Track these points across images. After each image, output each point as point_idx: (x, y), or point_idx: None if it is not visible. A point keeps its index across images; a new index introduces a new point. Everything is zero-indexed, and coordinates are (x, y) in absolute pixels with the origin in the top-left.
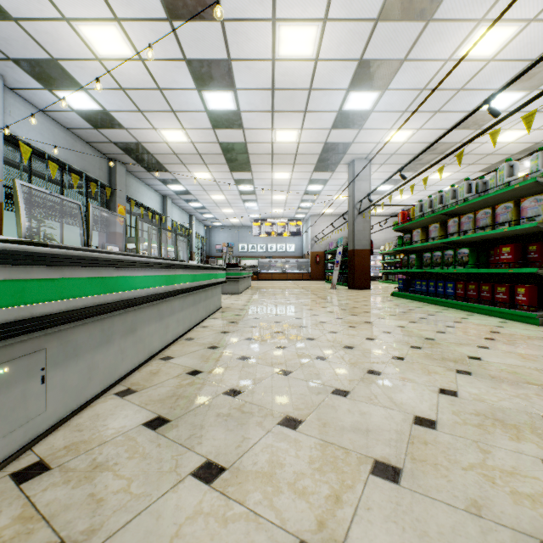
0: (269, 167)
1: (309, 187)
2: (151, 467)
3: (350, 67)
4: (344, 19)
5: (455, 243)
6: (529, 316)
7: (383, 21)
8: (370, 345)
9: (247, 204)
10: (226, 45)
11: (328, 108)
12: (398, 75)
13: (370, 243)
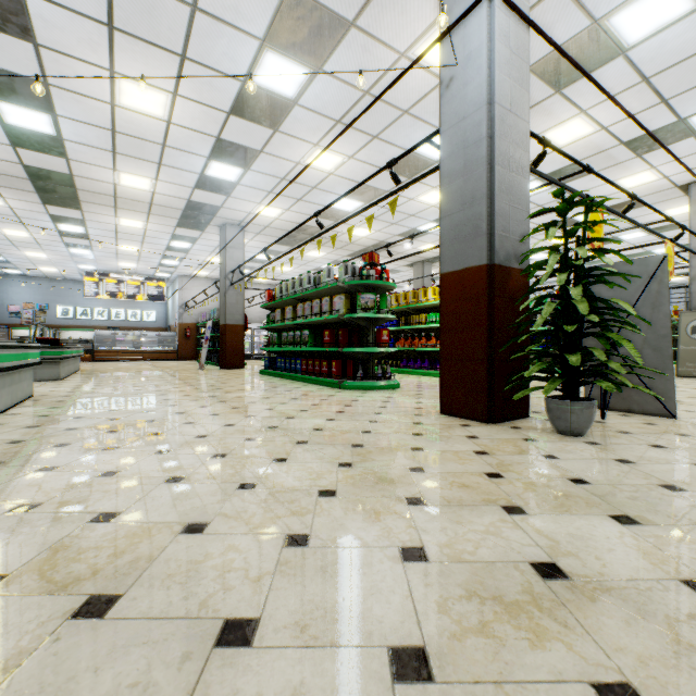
0: (111, 210)
1: (173, 243)
2: (1, 474)
3: (209, 140)
4: (197, 101)
5: (304, 325)
6: (335, 383)
7: (235, 116)
8: (200, 410)
9: (74, 249)
10: (41, 68)
11: (189, 168)
12: (258, 161)
13: (244, 318)
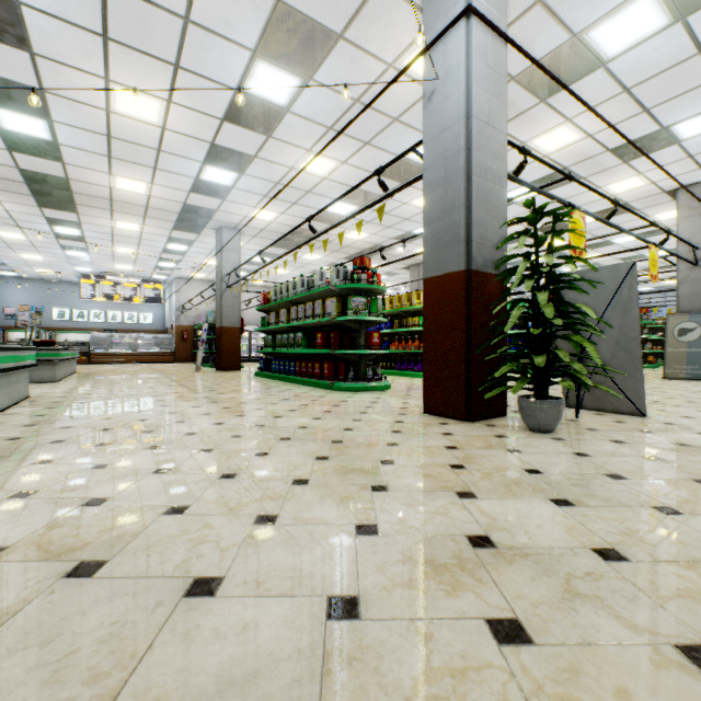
0: (107, 213)
1: (169, 246)
2: (1, 467)
3: (203, 146)
4: (191, 108)
5: (298, 328)
6: (327, 384)
7: (229, 123)
8: (192, 410)
9: (70, 251)
10: (37, 76)
11: (184, 172)
12: (252, 166)
13: (240, 321)
